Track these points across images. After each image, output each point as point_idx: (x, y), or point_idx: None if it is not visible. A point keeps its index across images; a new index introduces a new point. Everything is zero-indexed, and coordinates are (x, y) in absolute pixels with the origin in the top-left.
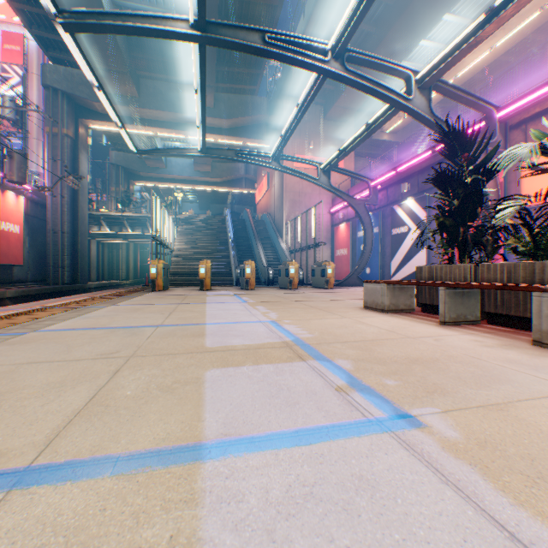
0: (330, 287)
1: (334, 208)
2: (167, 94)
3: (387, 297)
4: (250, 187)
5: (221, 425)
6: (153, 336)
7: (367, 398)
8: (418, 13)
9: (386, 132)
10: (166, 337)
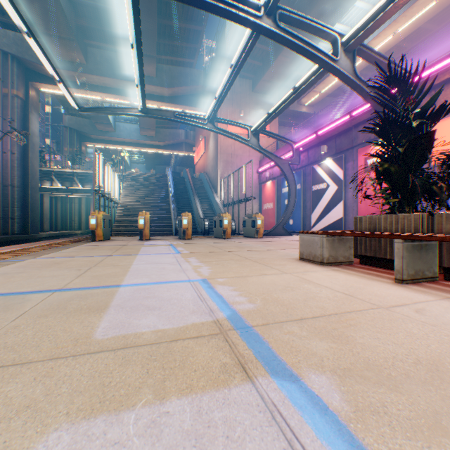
0: (259, 236)
1: (261, 168)
2: (113, 63)
3: (326, 249)
4: (189, 151)
5: None
6: (30, 312)
7: None
8: None
9: (305, 105)
10: (46, 315)
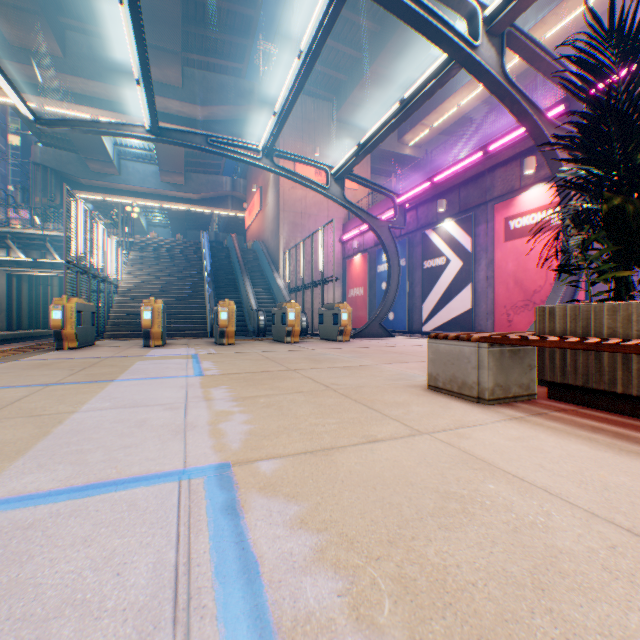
0: (345, 339)
1: (347, 235)
2: (110, 59)
3: (489, 371)
4: (238, 209)
5: None
6: None
7: None
8: None
9: (409, 145)
10: None
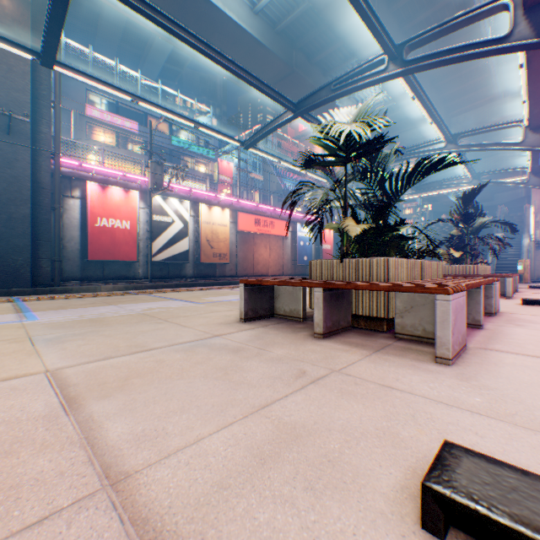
0: (523, 282)
1: None
2: (409, 139)
3: None
4: None
5: None
6: None
7: None
8: None
9: None
10: None
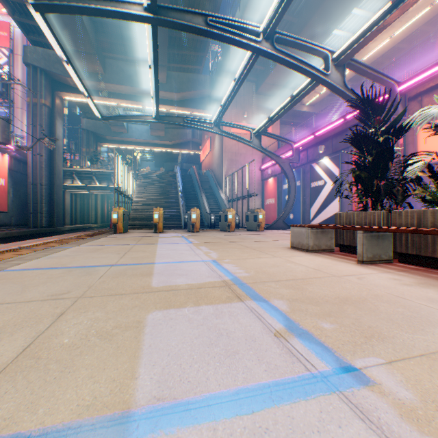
0: (261, 229)
1: (264, 166)
2: (128, 72)
3: (311, 239)
4: (196, 149)
5: (155, 385)
6: (105, 275)
7: (307, 346)
8: (332, 7)
9: (306, 104)
10: (117, 277)
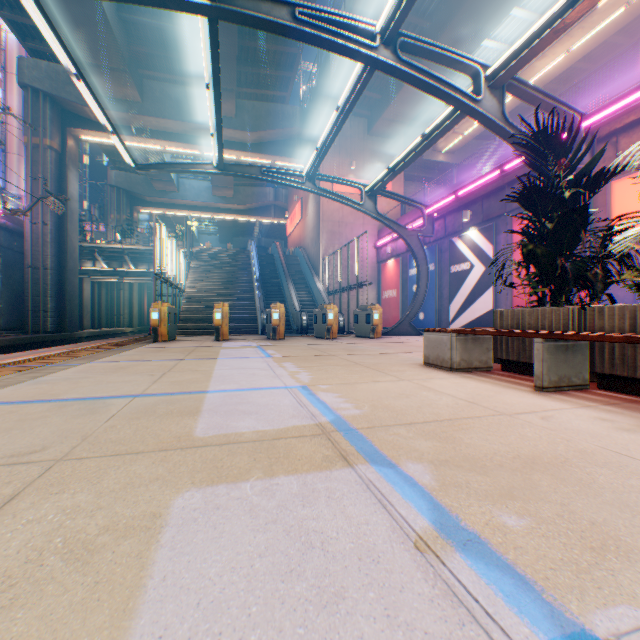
0: (376, 336)
1: (380, 241)
2: (177, 99)
3: (457, 351)
4: (280, 217)
5: None
6: (119, 414)
7: (484, 575)
8: (482, 4)
9: (442, 151)
10: (138, 418)
